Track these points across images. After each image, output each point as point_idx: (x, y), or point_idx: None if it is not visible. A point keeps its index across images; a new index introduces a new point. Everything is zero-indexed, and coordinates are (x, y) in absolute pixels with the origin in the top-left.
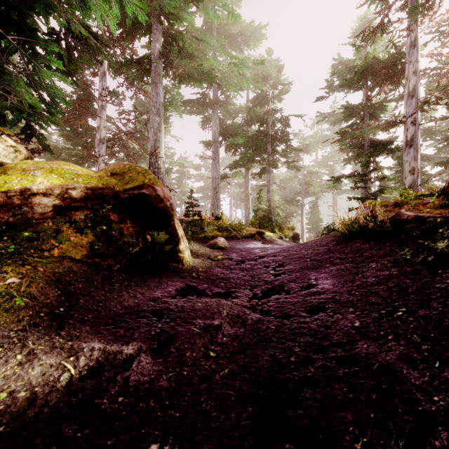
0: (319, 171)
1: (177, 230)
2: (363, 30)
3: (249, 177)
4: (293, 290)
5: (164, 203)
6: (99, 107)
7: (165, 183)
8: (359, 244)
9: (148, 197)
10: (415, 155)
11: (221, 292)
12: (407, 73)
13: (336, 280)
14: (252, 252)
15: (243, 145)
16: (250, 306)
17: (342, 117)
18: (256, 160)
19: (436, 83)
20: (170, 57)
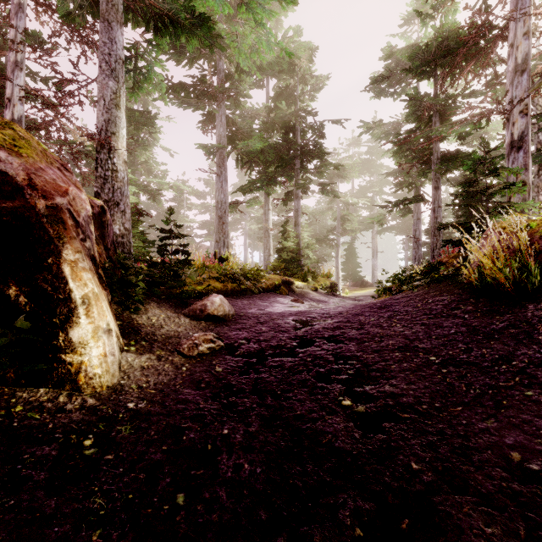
0: (358, 202)
1: (69, 282)
2: None
3: (269, 206)
4: None
5: (25, 199)
6: (11, 64)
7: (127, 198)
8: None
9: None
10: (527, 162)
11: None
12: (512, 36)
13: None
14: (282, 325)
15: (262, 158)
16: None
17: (390, 130)
18: (279, 182)
19: None
20: None
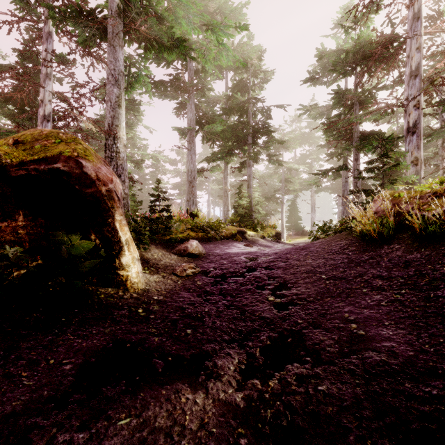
0: (299, 168)
1: (119, 232)
2: (357, 4)
3: (228, 172)
4: (324, 349)
5: (96, 187)
6: (43, 76)
7: (126, 171)
8: (401, 253)
9: (65, 177)
10: (419, 143)
11: (184, 356)
12: (409, 50)
13: (407, 331)
14: (236, 260)
15: (222, 136)
16: (244, 405)
17: (323, 111)
18: (235, 153)
19: (437, 64)
20: (132, 14)
